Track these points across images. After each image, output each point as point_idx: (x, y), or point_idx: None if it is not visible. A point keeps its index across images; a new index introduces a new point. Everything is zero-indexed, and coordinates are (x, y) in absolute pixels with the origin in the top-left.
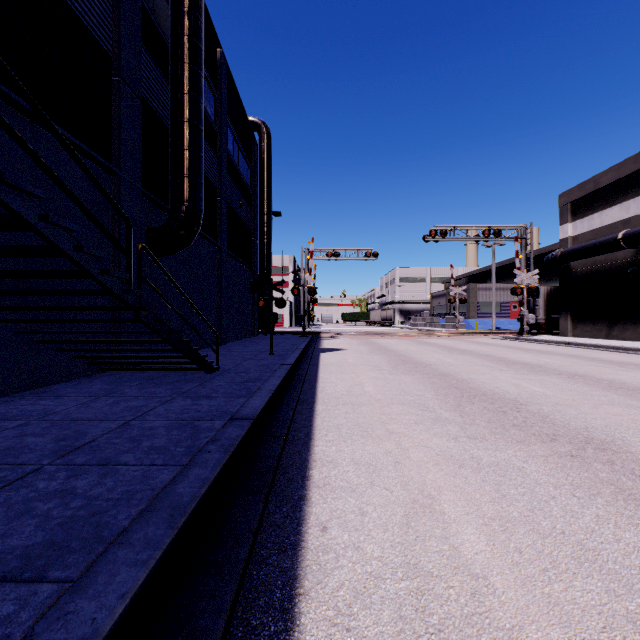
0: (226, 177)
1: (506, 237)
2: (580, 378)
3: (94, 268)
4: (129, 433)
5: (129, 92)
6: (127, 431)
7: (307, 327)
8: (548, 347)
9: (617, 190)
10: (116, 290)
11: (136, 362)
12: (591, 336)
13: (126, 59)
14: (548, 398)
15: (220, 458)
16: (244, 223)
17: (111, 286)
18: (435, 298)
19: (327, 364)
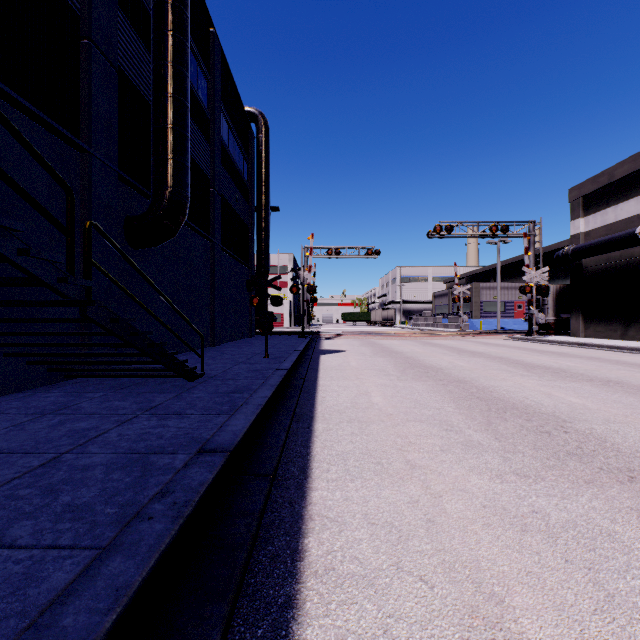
0: (220, 167)
1: (514, 233)
2: (617, 385)
3: (5, 245)
4: (50, 477)
5: (102, 59)
6: (49, 473)
7: (307, 327)
8: (562, 348)
9: (633, 182)
10: (46, 278)
11: (104, 368)
12: (605, 336)
13: (98, 20)
14: (593, 412)
15: (163, 533)
16: (240, 218)
17: (37, 272)
18: (437, 297)
19: (328, 368)
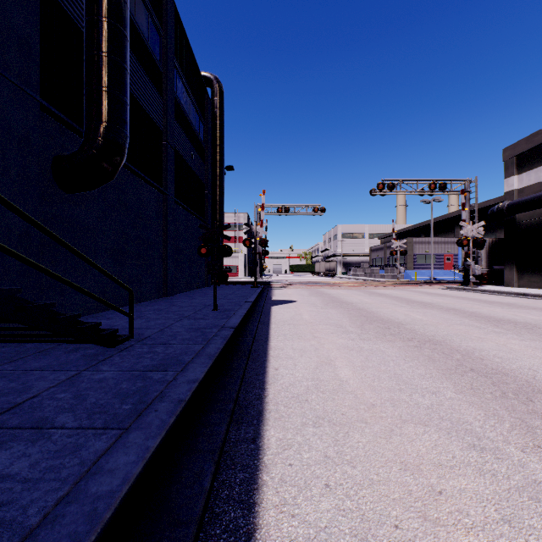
0: (173, 122)
1: (451, 190)
2: None
3: None
4: None
5: None
6: None
7: (259, 277)
8: (505, 298)
9: None
10: None
11: None
12: (539, 287)
13: None
14: None
15: None
16: (196, 175)
17: None
18: (374, 251)
19: (280, 322)
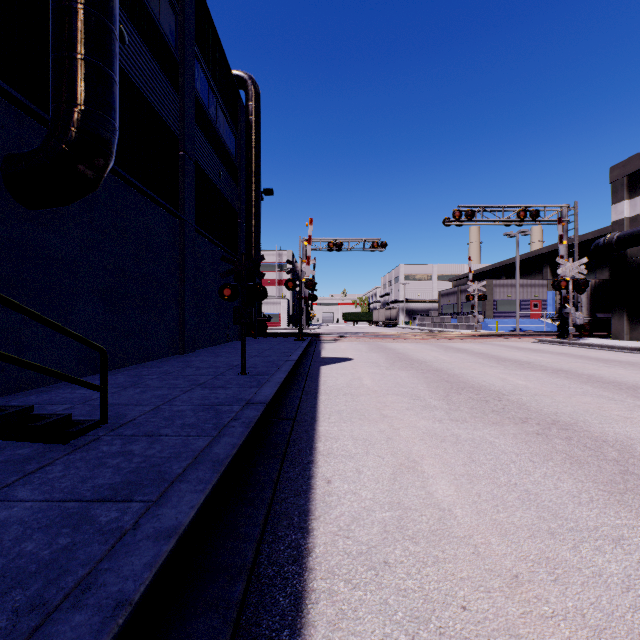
0: (194, 127)
1: (545, 219)
2: None
3: None
4: None
5: None
6: None
7: (305, 328)
8: (620, 355)
9: None
10: None
11: None
12: None
13: None
14: None
15: None
16: (225, 198)
17: None
18: (444, 296)
19: (332, 391)
